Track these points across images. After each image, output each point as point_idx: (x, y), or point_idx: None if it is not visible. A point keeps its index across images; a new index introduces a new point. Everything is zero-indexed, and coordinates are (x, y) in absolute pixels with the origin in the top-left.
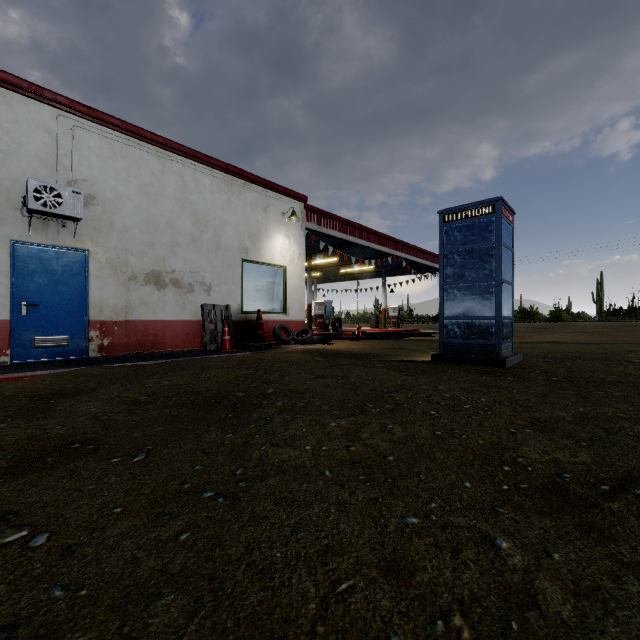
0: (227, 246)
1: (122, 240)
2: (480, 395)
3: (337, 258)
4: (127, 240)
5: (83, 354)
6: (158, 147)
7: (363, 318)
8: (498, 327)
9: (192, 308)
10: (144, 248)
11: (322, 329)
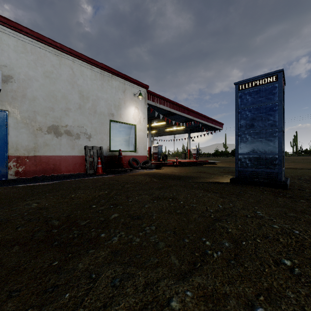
0: (101, 112)
1: (32, 105)
2: (307, 226)
3: (165, 121)
4: (35, 105)
5: (4, 177)
6: (56, 49)
7: (177, 154)
8: (280, 160)
9: (79, 148)
10: (47, 111)
11: (156, 160)
